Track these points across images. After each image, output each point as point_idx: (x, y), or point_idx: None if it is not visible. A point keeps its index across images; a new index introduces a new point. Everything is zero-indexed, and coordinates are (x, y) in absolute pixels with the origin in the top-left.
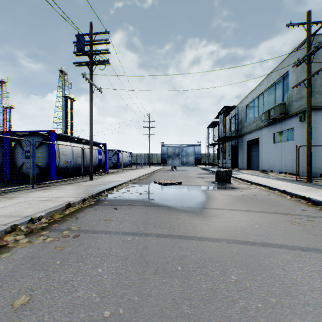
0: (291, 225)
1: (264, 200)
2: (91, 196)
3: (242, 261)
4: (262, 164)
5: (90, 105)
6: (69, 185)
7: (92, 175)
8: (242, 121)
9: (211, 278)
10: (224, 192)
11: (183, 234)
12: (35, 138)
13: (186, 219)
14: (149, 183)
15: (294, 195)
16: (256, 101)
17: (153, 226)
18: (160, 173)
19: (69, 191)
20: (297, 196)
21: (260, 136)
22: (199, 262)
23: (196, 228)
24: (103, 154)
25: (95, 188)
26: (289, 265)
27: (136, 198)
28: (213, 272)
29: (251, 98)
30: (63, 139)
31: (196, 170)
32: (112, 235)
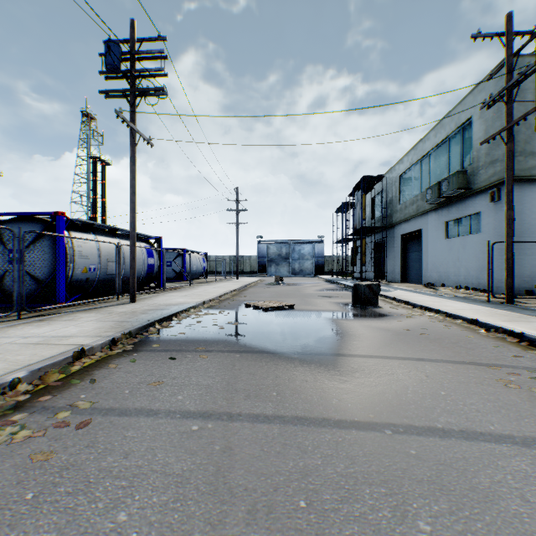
0: (504, 388)
1: (443, 338)
2: (127, 334)
3: (433, 479)
4: (427, 273)
5: (130, 169)
6: (89, 313)
7: (135, 294)
8: (393, 201)
9: (376, 532)
10: (370, 323)
11: (304, 414)
12: (29, 226)
13: (307, 378)
14: (237, 308)
15: (493, 328)
16: (417, 169)
17: (245, 396)
18: (257, 289)
19: (88, 324)
20: (499, 330)
21: (423, 227)
22: (344, 485)
23: (329, 399)
24: (157, 255)
25: (138, 318)
26: (532, 487)
27: (213, 337)
28: (376, 514)
29: (409, 164)
30: (81, 228)
31: (317, 284)
32: (160, 419)
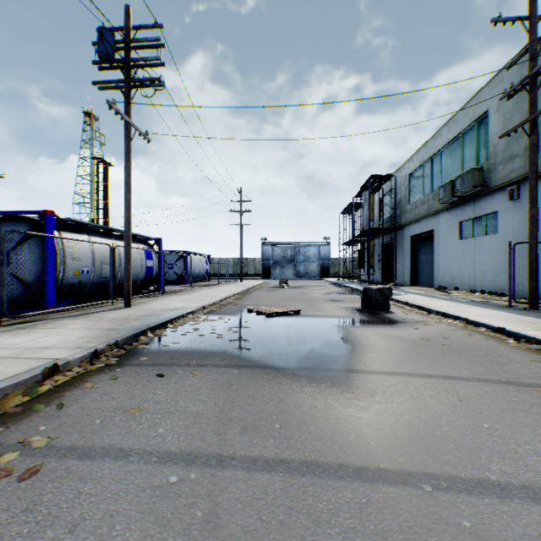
0: None
1: (469, 349)
2: (113, 344)
3: None
4: (439, 276)
5: (125, 165)
6: (78, 319)
7: (130, 298)
8: (402, 201)
9: None
10: (384, 331)
11: (315, 457)
12: (16, 226)
13: (317, 403)
14: (239, 313)
15: (524, 338)
16: (427, 167)
17: (240, 429)
18: (260, 292)
19: (72, 332)
20: (531, 340)
21: (435, 227)
22: None
23: (346, 434)
24: (156, 258)
25: (129, 326)
26: None
27: (210, 348)
28: None
29: (419, 162)
30: (73, 228)
31: (323, 287)
32: (131, 463)
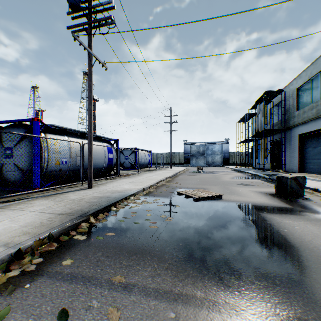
0: None
1: None
2: (46, 237)
3: None
4: None
5: (88, 84)
6: (46, 199)
7: (91, 181)
8: (290, 109)
9: None
10: None
11: None
12: (17, 130)
13: None
14: (171, 195)
15: None
16: (316, 80)
17: None
18: (184, 175)
19: (25, 217)
20: None
21: None
22: None
23: None
24: (115, 152)
25: (76, 210)
26: None
27: (142, 245)
28: None
29: (307, 77)
30: (56, 131)
31: (228, 172)
32: None
